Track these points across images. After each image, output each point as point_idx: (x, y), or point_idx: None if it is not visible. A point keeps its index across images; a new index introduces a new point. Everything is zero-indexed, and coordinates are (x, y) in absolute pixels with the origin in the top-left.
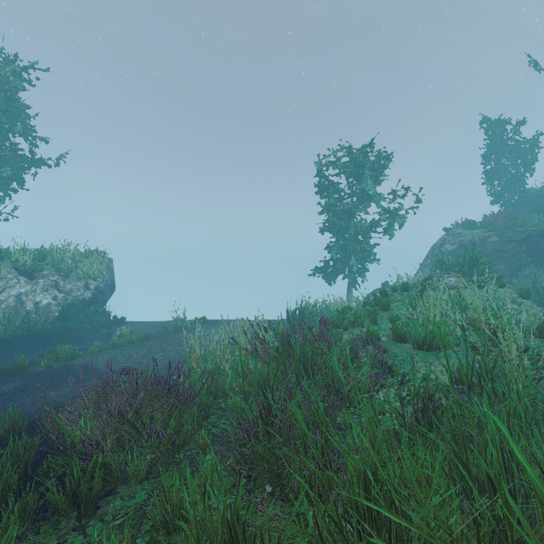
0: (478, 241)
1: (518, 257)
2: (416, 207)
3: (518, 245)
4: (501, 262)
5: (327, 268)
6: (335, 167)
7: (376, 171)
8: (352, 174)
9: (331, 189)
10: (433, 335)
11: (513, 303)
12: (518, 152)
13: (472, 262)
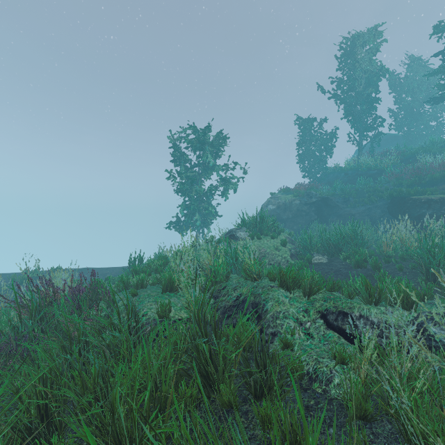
0: (288, 203)
1: (310, 215)
2: (243, 177)
3: (310, 206)
4: (301, 218)
5: (179, 222)
6: (184, 142)
7: (214, 147)
8: (197, 148)
9: (182, 159)
10: (172, 280)
11: (276, 249)
12: (321, 142)
13: (261, 220)
